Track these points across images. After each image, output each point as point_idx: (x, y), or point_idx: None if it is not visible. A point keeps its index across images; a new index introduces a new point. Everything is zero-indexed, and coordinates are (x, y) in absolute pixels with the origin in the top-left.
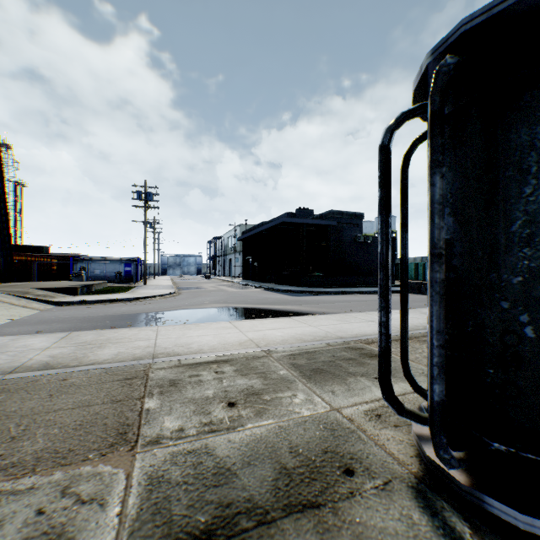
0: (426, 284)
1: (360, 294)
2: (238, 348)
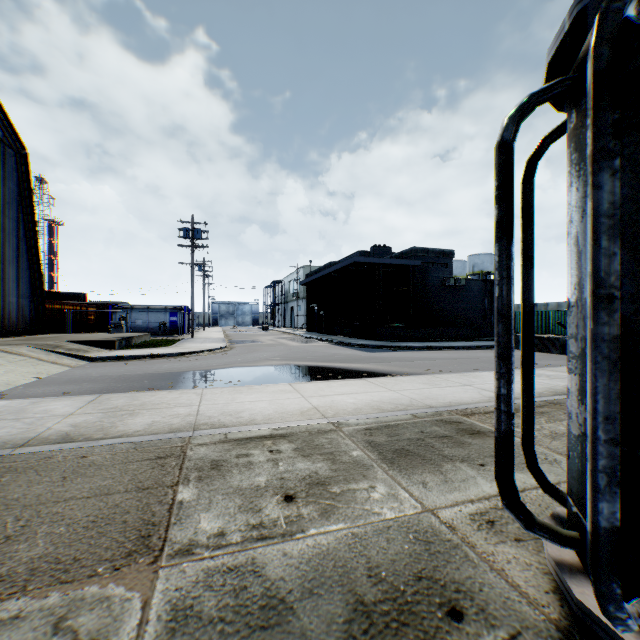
0: (535, 338)
1: (450, 349)
2: (299, 419)
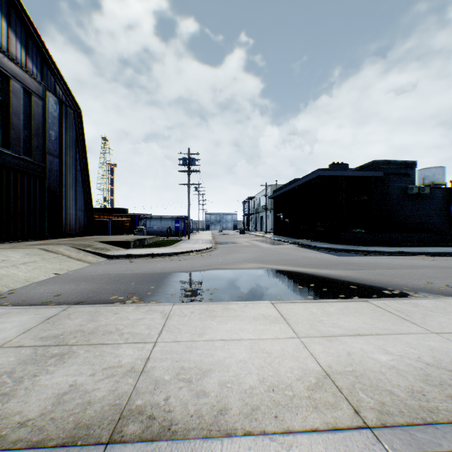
0: None
1: (425, 255)
2: (312, 424)
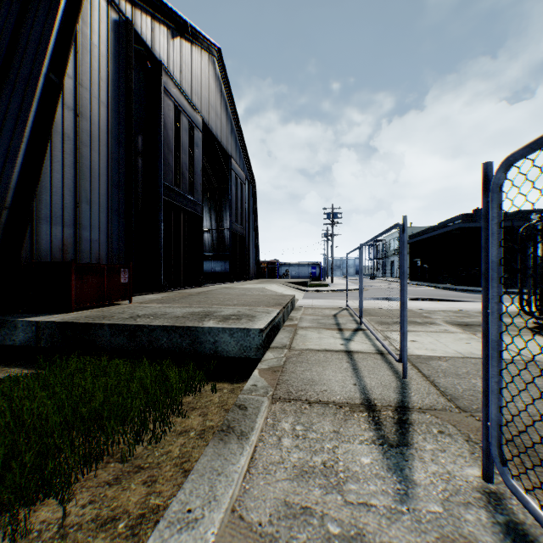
0: None
1: None
2: (447, 309)
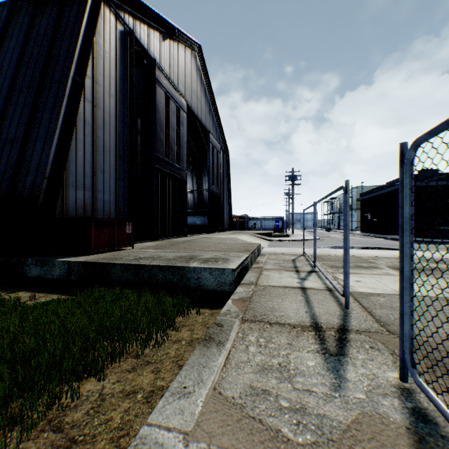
0: None
1: None
2: (391, 256)
